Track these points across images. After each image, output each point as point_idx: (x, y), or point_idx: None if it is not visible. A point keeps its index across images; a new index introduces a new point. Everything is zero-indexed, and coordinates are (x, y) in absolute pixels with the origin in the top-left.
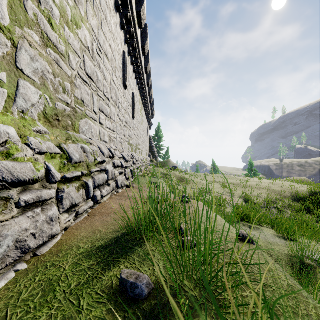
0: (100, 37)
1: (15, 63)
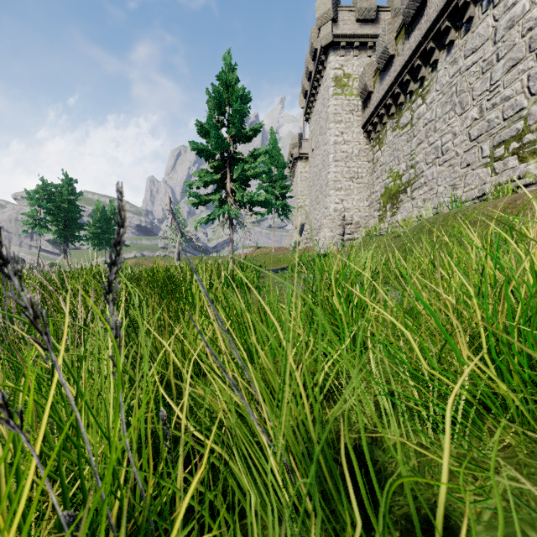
0: None
1: None
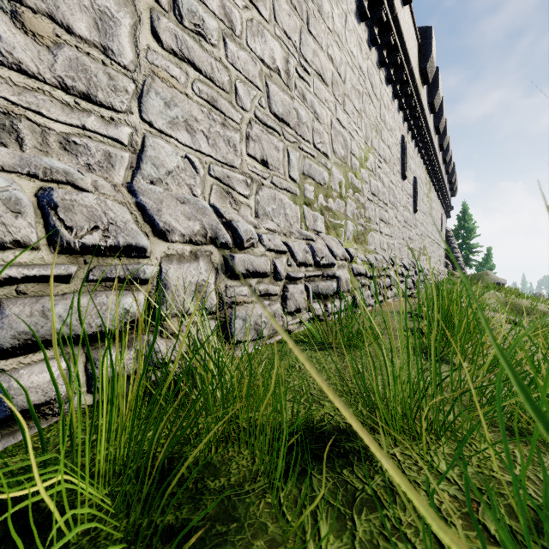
0: (380, 149)
1: (346, 213)
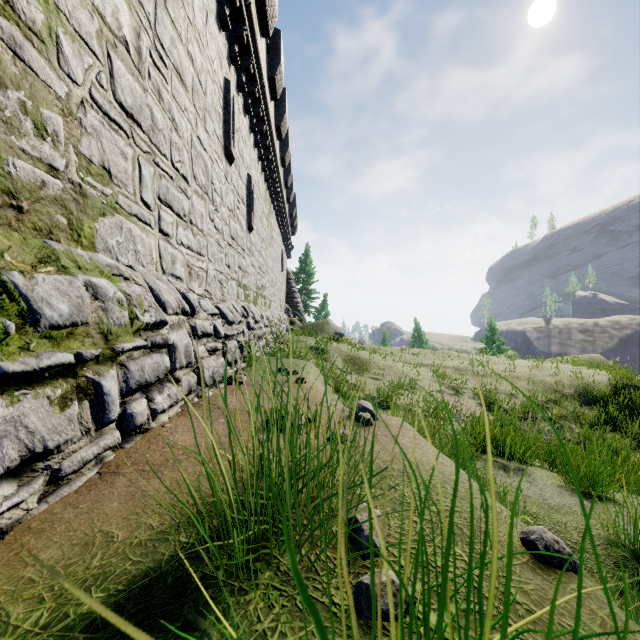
0: (161, 27)
1: None
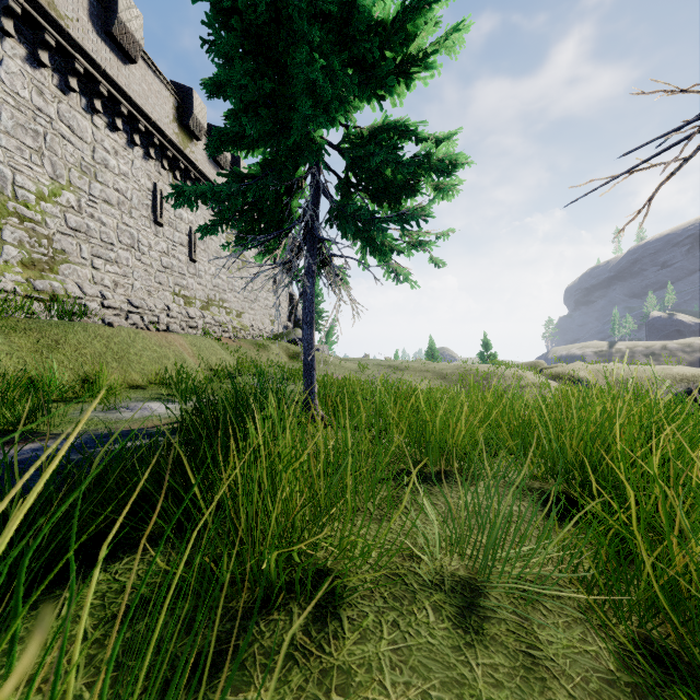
0: (94, 190)
1: (2, 238)
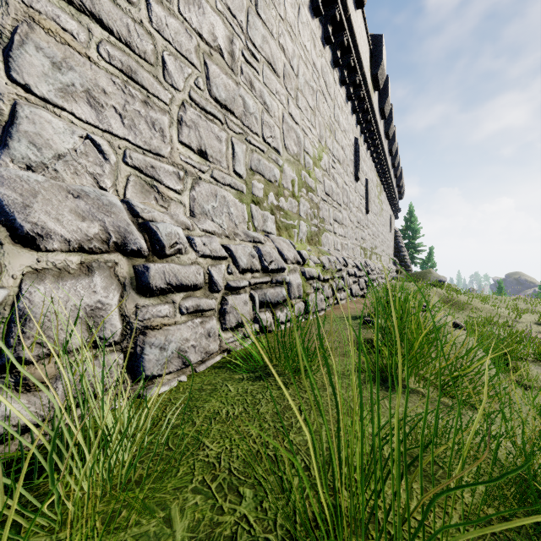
0: (334, 149)
1: (299, 213)
